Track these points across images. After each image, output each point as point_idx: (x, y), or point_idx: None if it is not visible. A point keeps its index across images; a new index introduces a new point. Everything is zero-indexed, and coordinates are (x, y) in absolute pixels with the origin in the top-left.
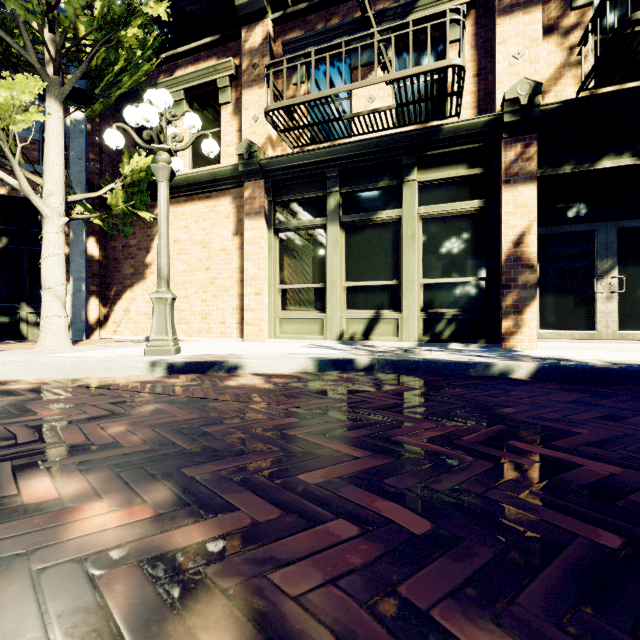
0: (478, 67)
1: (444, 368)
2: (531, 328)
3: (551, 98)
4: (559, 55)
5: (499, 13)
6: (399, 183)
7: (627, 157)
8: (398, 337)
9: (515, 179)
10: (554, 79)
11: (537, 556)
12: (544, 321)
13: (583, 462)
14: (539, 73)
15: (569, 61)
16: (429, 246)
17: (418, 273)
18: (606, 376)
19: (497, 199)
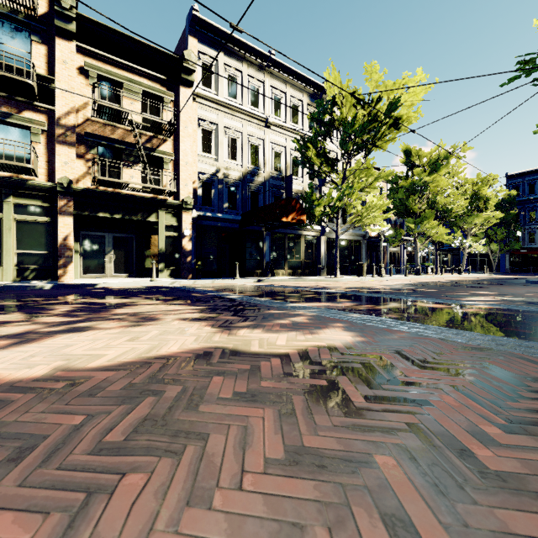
0: (49, 158)
1: (17, 288)
2: (71, 273)
3: (82, 184)
4: (85, 168)
5: (57, 142)
6: (1, 200)
7: (108, 214)
8: (0, 279)
9: (64, 213)
10: (83, 177)
11: (2, 298)
12: (85, 270)
13: (26, 294)
14: (75, 174)
15: (89, 172)
16: (21, 234)
17: (14, 247)
18: (75, 286)
19: (57, 219)
